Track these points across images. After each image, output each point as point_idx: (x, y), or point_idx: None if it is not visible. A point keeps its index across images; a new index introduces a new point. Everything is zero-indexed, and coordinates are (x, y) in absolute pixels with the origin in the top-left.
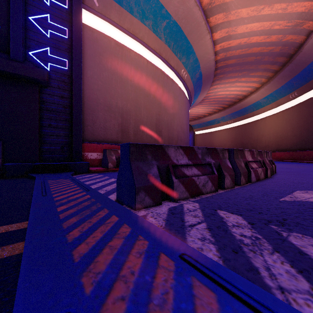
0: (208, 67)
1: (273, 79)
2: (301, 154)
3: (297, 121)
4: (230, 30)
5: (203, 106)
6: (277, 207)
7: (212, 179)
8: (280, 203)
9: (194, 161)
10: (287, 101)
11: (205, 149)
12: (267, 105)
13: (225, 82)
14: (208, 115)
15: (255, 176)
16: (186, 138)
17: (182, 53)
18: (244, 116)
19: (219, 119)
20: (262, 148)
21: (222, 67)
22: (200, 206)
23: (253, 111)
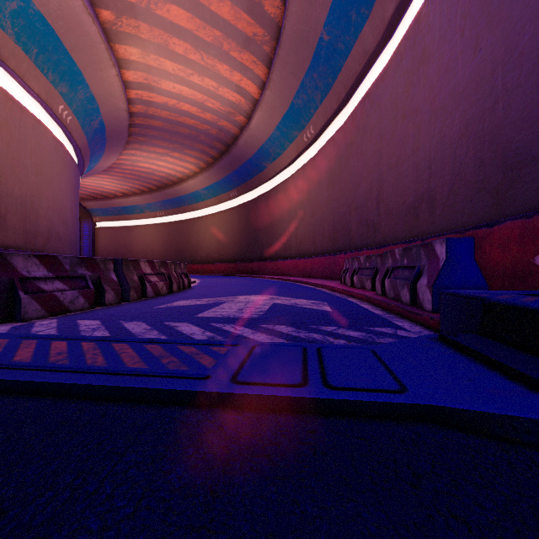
0: (117, 118)
1: (213, 167)
2: (241, 267)
3: (237, 226)
4: (150, 77)
5: (113, 179)
6: (144, 312)
7: (85, 294)
8: (151, 309)
9: (58, 273)
10: (229, 200)
11: (76, 259)
12: (208, 199)
13: (150, 150)
14: (123, 195)
15: (153, 290)
16: (72, 235)
17: (60, 75)
18: (181, 209)
19: (143, 206)
20: (203, 258)
21: (143, 126)
22: (59, 320)
23: (192, 204)
